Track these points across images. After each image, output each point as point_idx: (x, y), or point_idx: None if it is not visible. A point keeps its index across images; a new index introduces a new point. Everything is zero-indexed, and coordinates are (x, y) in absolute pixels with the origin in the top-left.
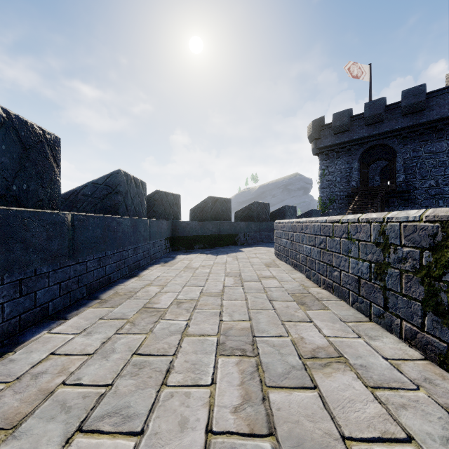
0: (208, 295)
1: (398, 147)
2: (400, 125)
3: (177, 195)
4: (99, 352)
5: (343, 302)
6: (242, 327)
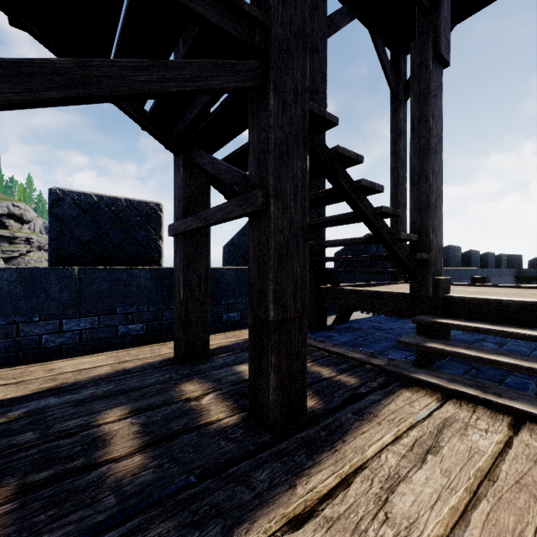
0: None
1: None
2: None
3: (519, 255)
4: None
5: None
6: None
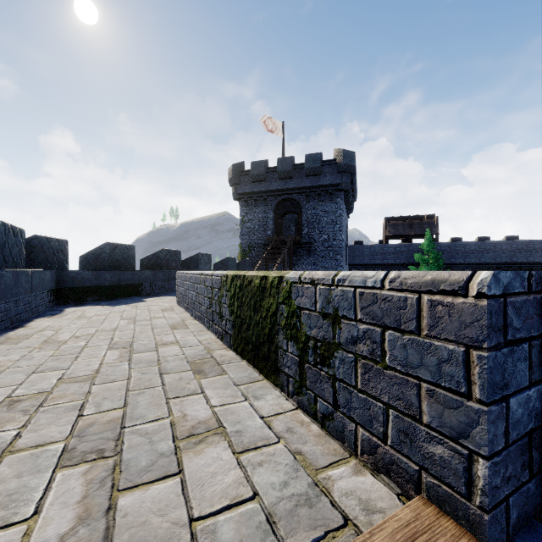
0: (103, 332)
1: (303, 203)
2: (305, 185)
3: (64, 240)
4: (22, 360)
5: (202, 325)
6: (127, 342)
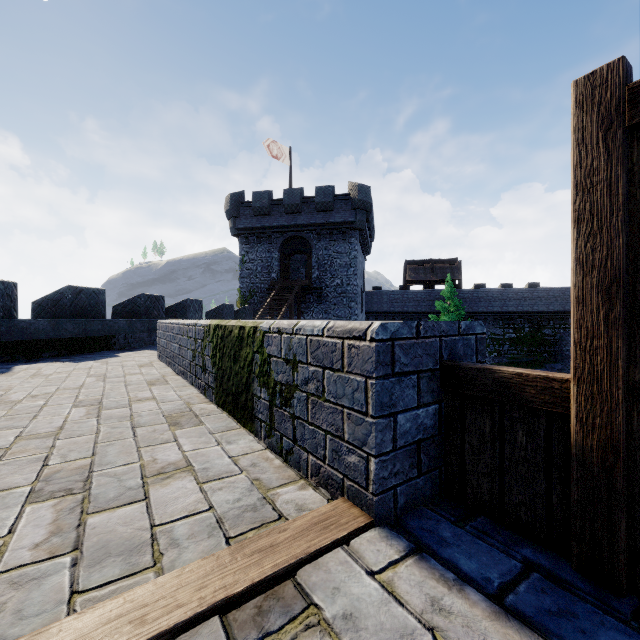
0: (65, 390)
1: (314, 243)
2: (315, 221)
3: (11, 283)
4: None
5: (185, 381)
6: (95, 400)
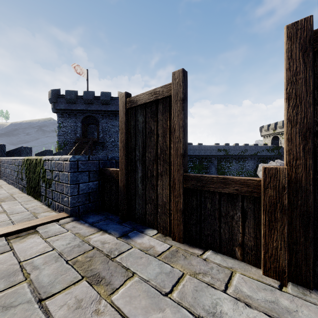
0: None
1: (100, 119)
2: (101, 109)
3: None
4: None
5: (13, 186)
6: None
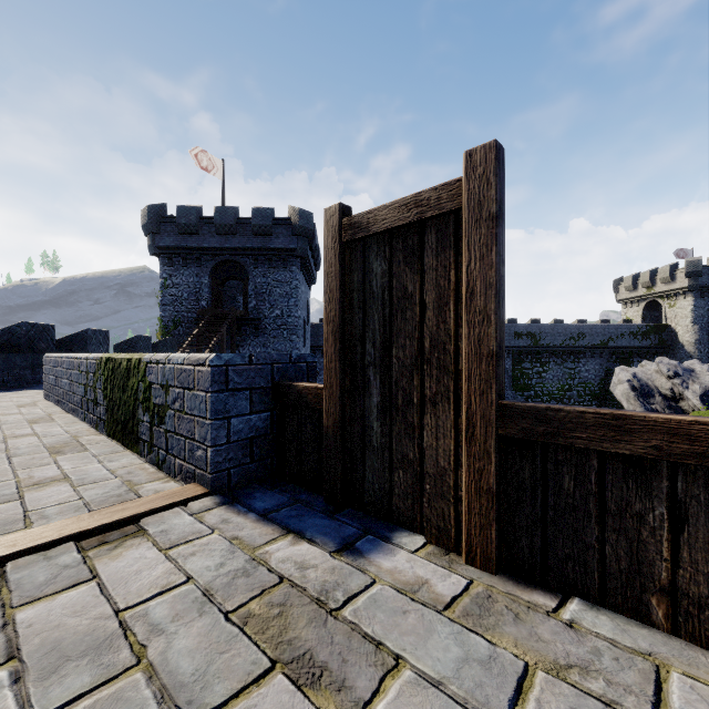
0: None
1: (251, 269)
2: (252, 245)
3: None
4: None
5: (77, 418)
6: None
